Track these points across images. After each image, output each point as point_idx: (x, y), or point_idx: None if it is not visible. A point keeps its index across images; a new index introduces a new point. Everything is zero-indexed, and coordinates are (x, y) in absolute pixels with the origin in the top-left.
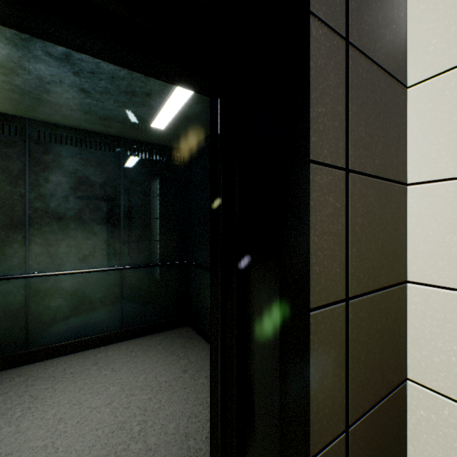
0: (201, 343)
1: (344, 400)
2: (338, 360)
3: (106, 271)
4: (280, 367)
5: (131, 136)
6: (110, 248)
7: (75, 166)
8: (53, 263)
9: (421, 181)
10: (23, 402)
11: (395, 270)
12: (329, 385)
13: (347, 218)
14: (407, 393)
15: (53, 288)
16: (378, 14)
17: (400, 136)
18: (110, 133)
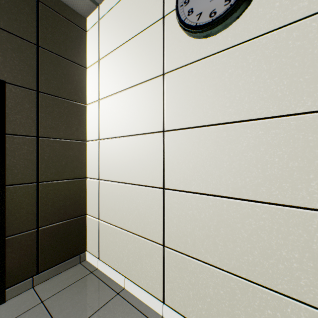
0: None
1: (36, 218)
2: (32, 203)
3: None
4: None
5: None
6: None
7: None
8: None
9: (89, 140)
10: None
11: (77, 173)
12: (25, 211)
13: (38, 154)
14: (87, 219)
15: None
16: (63, 79)
17: (81, 123)
18: None
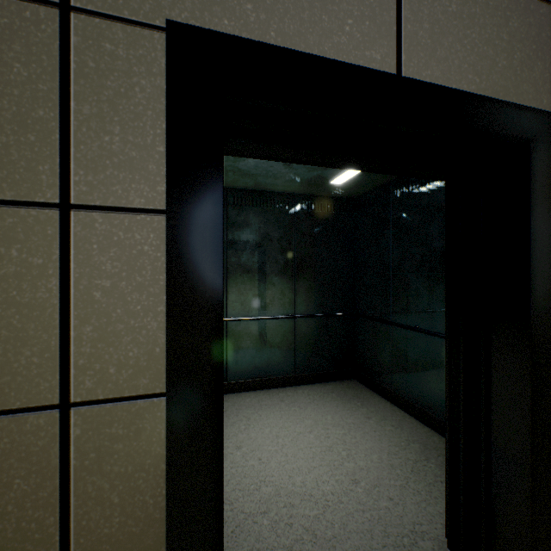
0: (374, 396)
1: None
2: None
3: (282, 319)
4: (531, 386)
5: (303, 192)
6: (285, 297)
7: (259, 224)
8: (243, 310)
9: None
10: (241, 419)
11: None
12: None
13: None
14: None
15: (243, 331)
16: None
17: None
18: (285, 192)
